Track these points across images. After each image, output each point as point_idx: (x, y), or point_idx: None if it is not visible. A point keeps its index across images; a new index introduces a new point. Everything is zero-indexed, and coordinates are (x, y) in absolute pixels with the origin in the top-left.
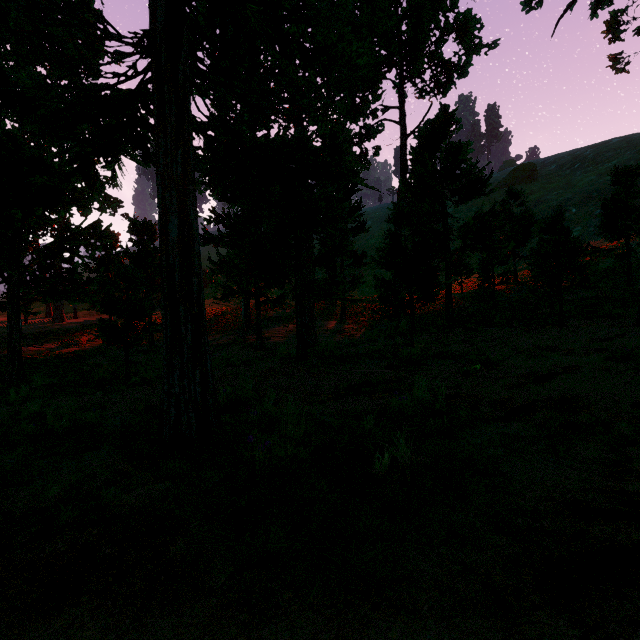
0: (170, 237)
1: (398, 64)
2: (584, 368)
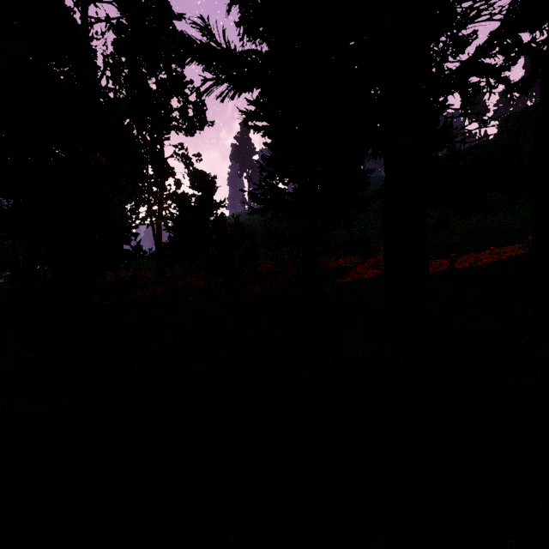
0: None
1: None
2: None
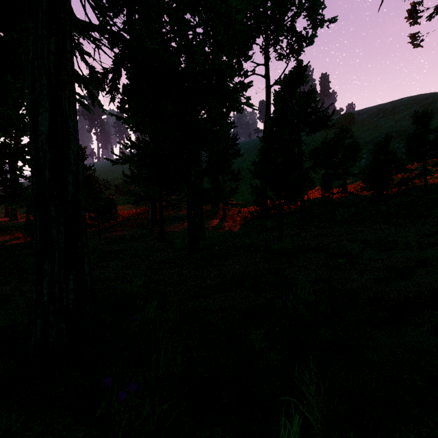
0: (40, 131)
1: (265, 31)
2: (434, 262)
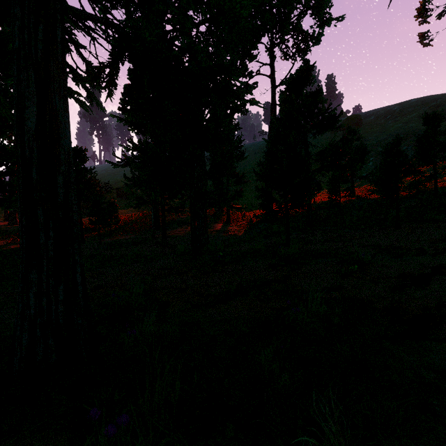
0: (26, 126)
1: (270, 29)
2: None
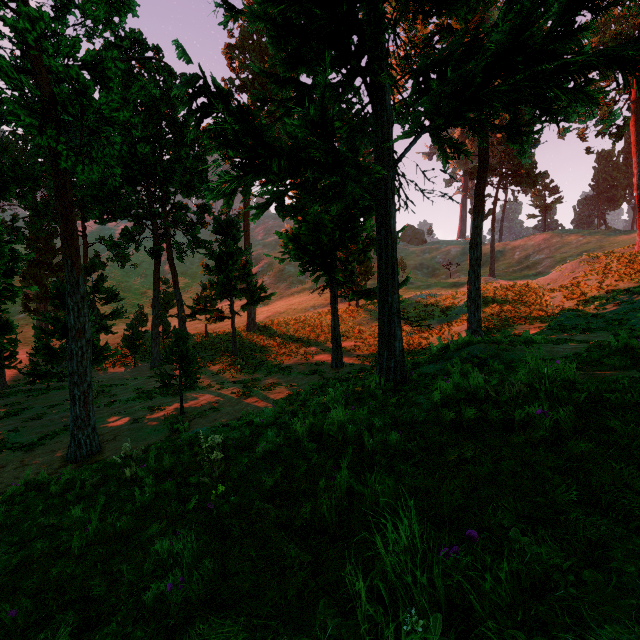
0: None
1: None
2: None
